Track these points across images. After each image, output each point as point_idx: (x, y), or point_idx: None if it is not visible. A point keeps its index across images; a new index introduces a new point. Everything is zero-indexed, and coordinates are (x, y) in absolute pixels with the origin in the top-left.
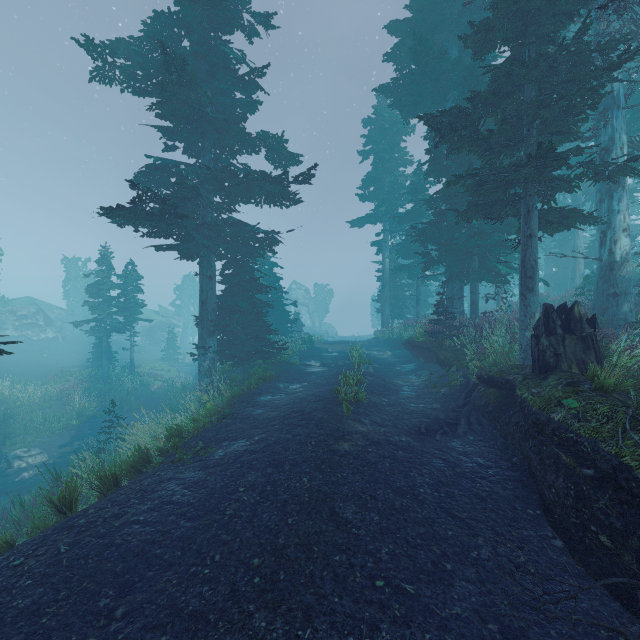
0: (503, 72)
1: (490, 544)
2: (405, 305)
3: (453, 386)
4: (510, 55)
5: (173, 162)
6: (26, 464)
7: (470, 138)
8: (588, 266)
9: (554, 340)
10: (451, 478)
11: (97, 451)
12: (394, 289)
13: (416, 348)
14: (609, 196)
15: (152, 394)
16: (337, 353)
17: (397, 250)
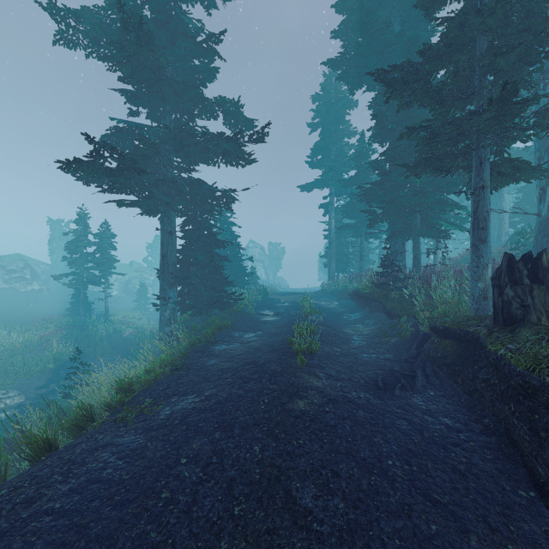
0: (456, 23)
1: (487, 546)
2: (349, 260)
3: (404, 336)
4: (462, 8)
5: (135, 124)
6: (4, 405)
7: (423, 89)
8: (512, 225)
9: (520, 290)
10: (420, 445)
11: (63, 396)
12: (339, 246)
13: (362, 299)
14: (548, 154)
15: (124, 340)
16: (289, 303)
17: (342, 211)
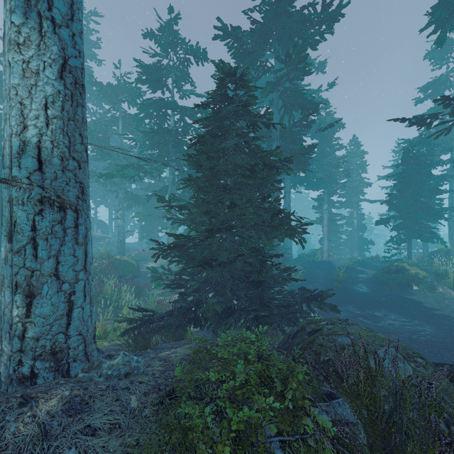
0: None
1: None
2: None
3: None
4: None
5: None
6: None
7: None
8: None
9: None
10: None
11: None
12: None
13: None
14: None
15: None
16: None
17: None
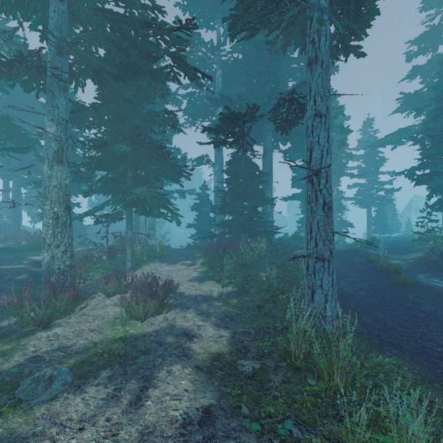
0: None
1: None
2: None
3: None
4: None
5: (360, 184)
6: None
7: None
8: None
9: None
10: None
11: None
12: None
13: None
14: None
15: None
16: None
17: None
